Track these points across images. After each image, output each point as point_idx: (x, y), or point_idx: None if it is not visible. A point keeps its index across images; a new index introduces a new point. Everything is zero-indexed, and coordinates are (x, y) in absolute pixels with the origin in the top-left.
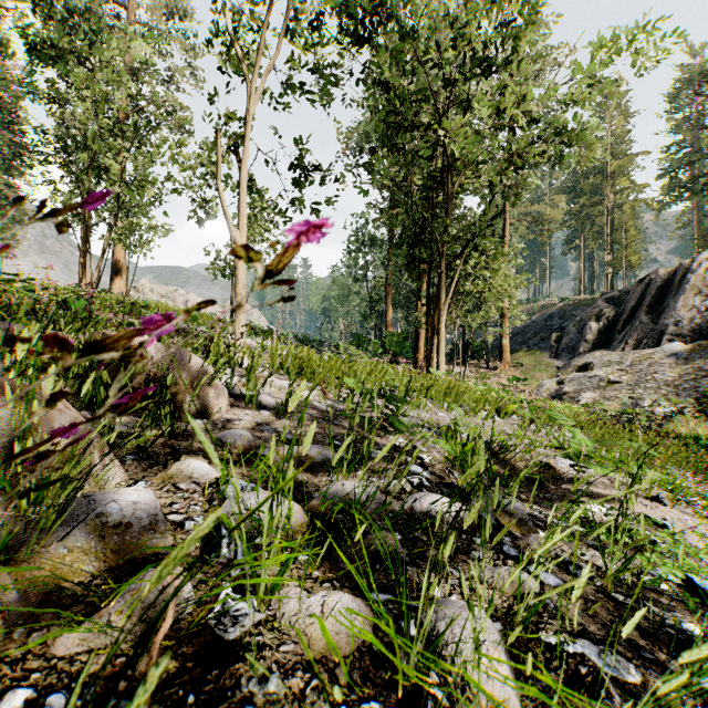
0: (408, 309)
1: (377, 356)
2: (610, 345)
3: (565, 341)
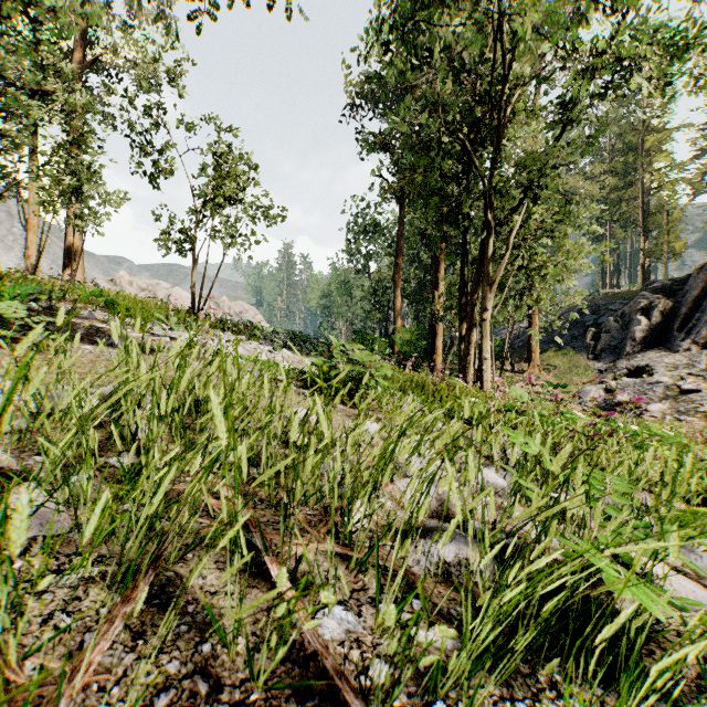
0: (419, 302)
1: (385, 357)
2: (666, 344)
3: (606, 339)
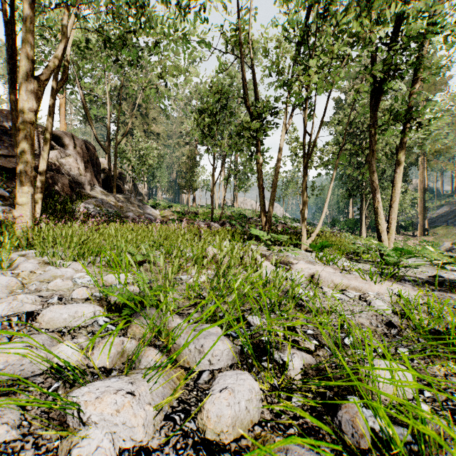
0: None
1: (344, 229)
2: None
3: None
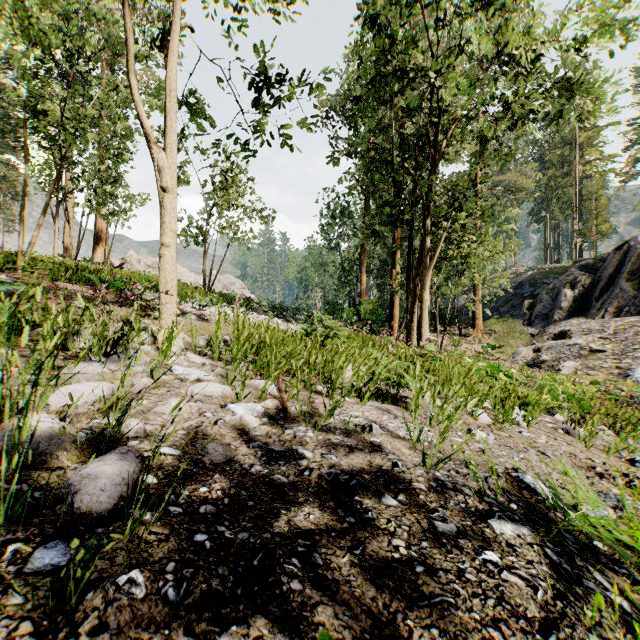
0: (381, 277)
1: (352, 324)
2: (586, 313)
3: (538, 308)
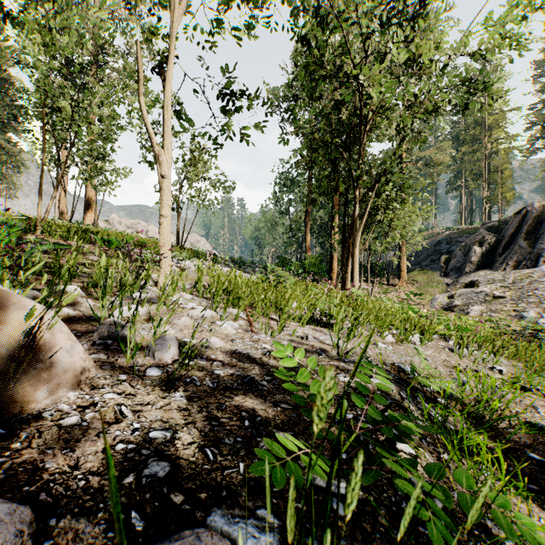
0: (323, 236)
1: (298, 275)
2: (492, 266)
3: (453, 262)
